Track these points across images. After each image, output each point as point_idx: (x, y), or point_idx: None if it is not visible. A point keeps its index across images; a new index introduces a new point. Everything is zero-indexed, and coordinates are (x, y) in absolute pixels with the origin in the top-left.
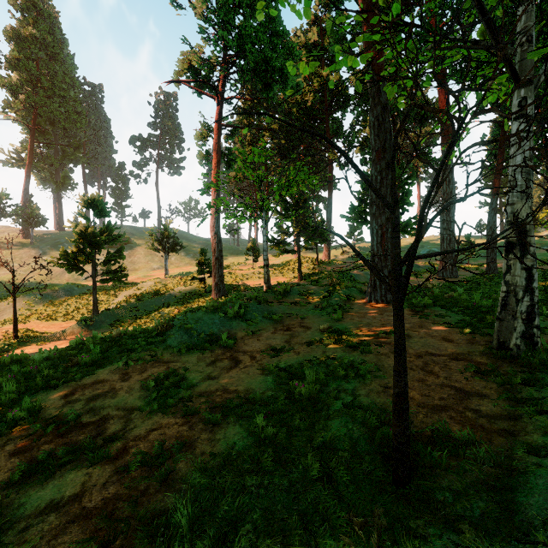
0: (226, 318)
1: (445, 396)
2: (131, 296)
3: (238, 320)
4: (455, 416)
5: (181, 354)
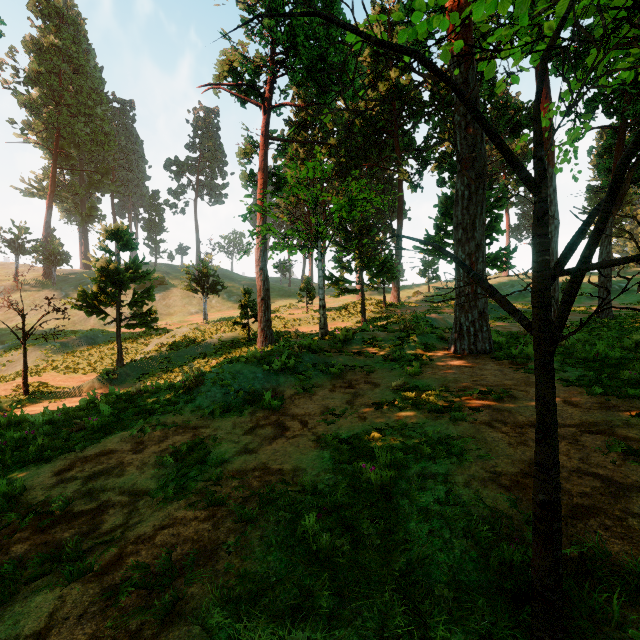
0: (271, 372)
1: (588, 489)
2: (162, 345)
3: (287, 374)
4: (613, 525)
5: (213, 417)
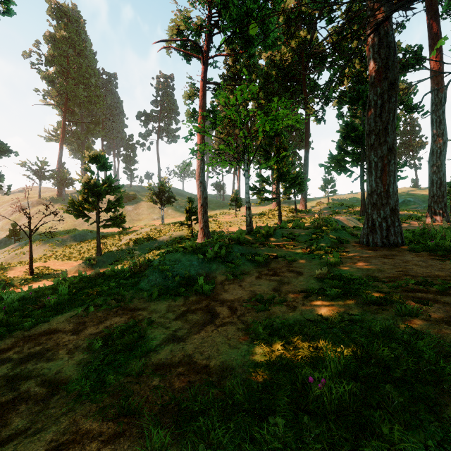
0: (205, 260)
1: None
2: (130, 240)
3: (218, 262)
4: None
5: (152, 299)
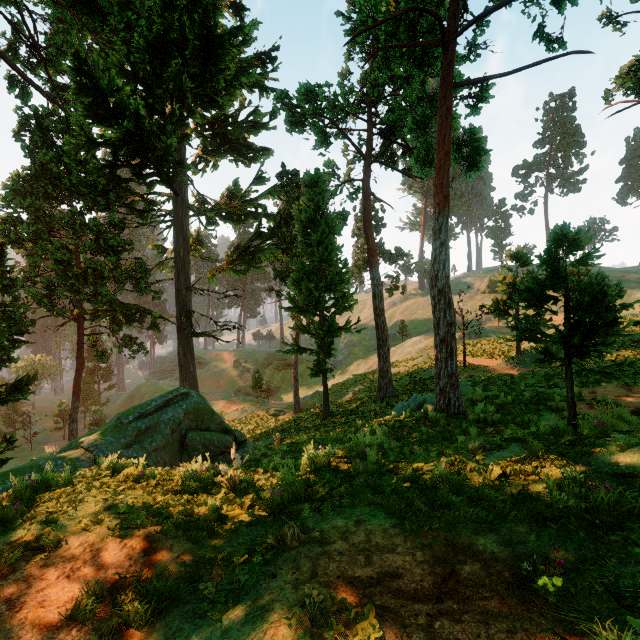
0: None
1: None
2: None
3: None
4: None
5: None
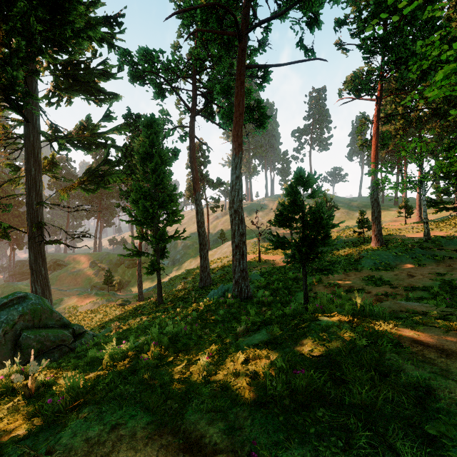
0: (397, 256)
1: None
2: None
3: (406, 258)
4: None
5: (373, 270)
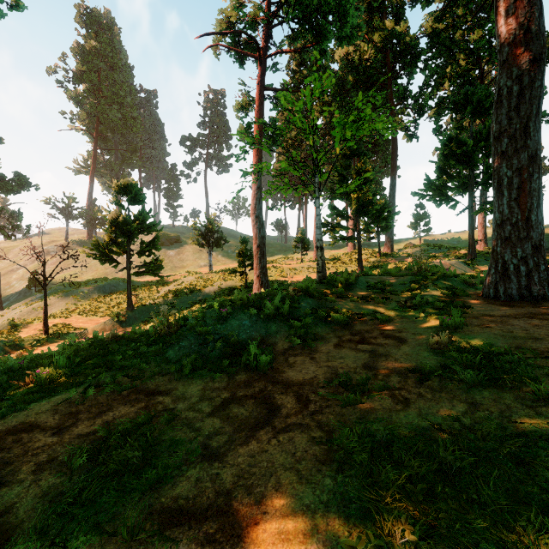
0: (261, 319)
1: None
2: (169, 292)
3: (279, 322)
4: None
5: (181, 377)
